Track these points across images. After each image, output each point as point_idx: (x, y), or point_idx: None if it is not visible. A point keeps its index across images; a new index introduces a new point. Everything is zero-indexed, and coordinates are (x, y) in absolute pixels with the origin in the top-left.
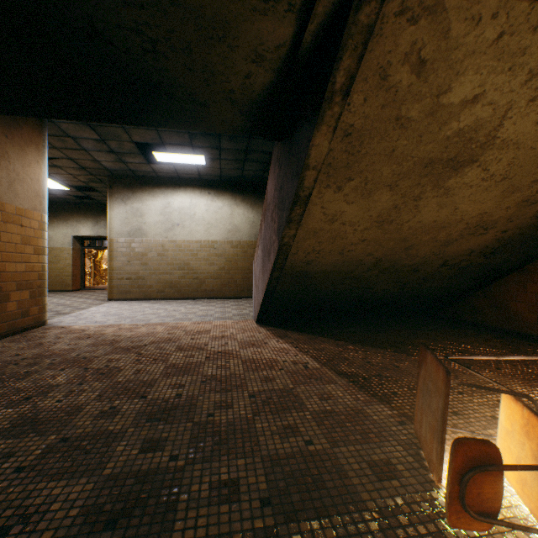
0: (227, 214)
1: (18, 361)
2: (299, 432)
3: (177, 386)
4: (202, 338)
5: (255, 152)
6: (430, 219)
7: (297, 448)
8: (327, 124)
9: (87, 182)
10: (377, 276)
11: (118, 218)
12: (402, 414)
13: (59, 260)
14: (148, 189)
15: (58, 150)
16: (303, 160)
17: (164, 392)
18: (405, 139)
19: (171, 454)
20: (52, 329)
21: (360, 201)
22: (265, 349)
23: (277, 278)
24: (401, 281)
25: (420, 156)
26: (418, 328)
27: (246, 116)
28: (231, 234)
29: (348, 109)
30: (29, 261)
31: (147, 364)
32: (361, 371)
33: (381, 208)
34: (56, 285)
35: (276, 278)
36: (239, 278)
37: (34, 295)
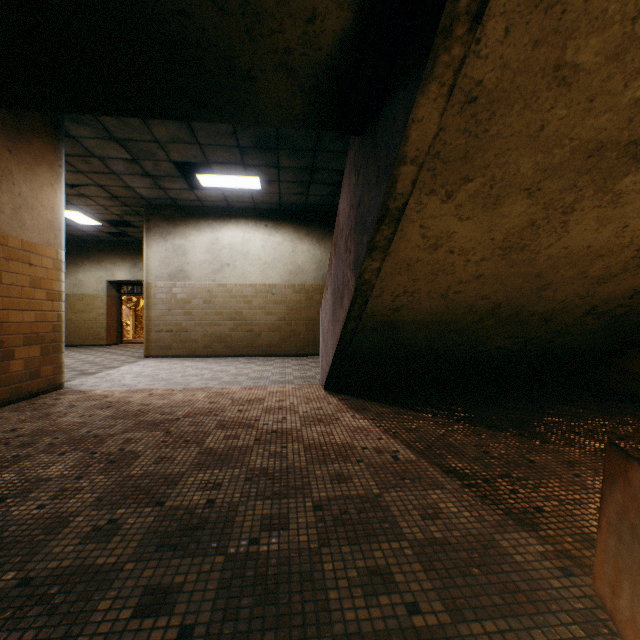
0: (288, 251)
1: (10, 440)
2: (395, 583)
3: (211, 485)
4: (252, 410)
5: (322, 171)
6: (582, 244)
7: (393, 620)
8: (439, 81)
9: (122, 215)
10: (491, 329)
11: (157, 258)
12: (561, 551)
13: (91, 309)
14: (192, 222)
15: (83, 174)
16: (395, 148)
17: (190, 497)
18: (564, 107)
19: (183, 622)
20: (68, 394)
21: (479, 215)
22: (336, 428)
23: (353, 331)
24: (525, 335)
25: (584, 138)
26: (545, 399)
27: (310, 95)
28: (293, 275)
29: (476, 51)
30: (39, 308)
31: (175, 448)
32: (479, 467)
33: (510, 226)
34: (89, 338)
35: (351, 331)
36: (302, 331)
37: (46, 351)
